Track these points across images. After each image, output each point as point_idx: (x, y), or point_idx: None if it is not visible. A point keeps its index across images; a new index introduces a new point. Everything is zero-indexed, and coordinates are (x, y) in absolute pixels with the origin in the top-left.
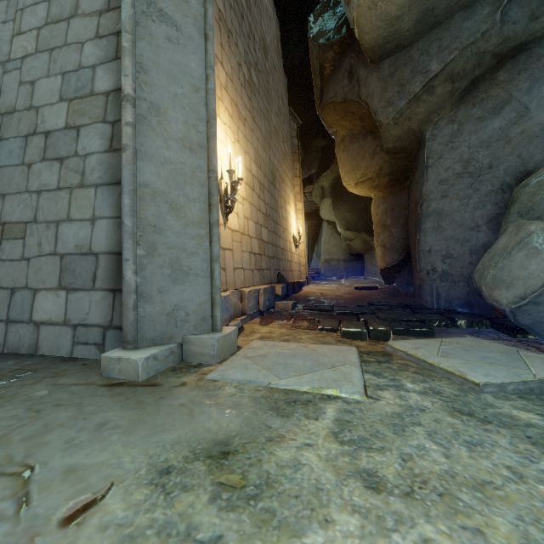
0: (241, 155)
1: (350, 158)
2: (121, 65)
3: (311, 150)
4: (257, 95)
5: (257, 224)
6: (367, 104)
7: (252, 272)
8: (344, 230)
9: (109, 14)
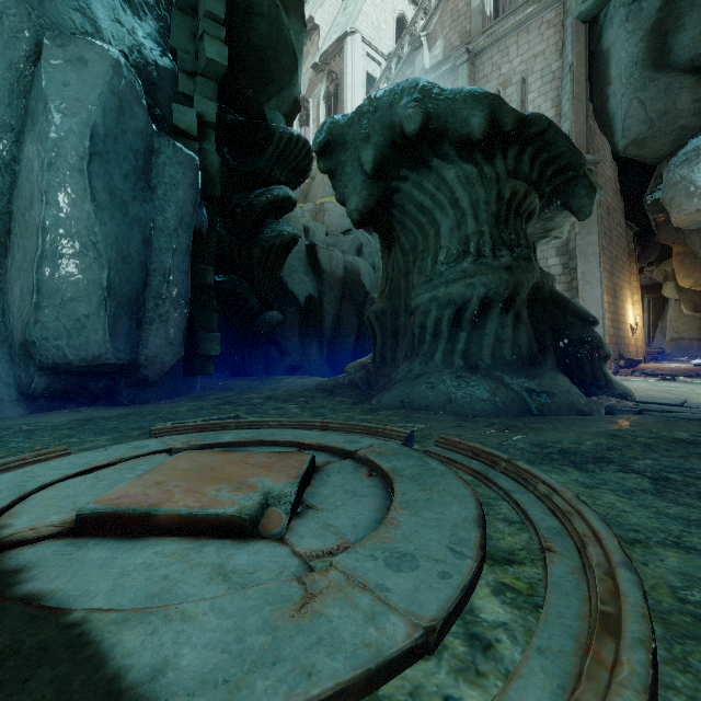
0: None
1: (684, 269)
2: (579, 301)
3: (649, 244)
4: (605, 252)
5: (607, 328)
6: (691, 248)
7: None
8: (691, 312)
9: (563, 276)
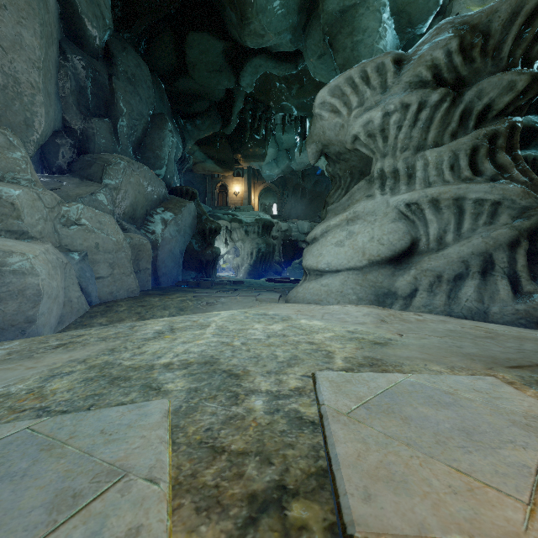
0: None
1: None
2: None
3: None
4: None
5: None
6: None
7: None
8: None
9: None
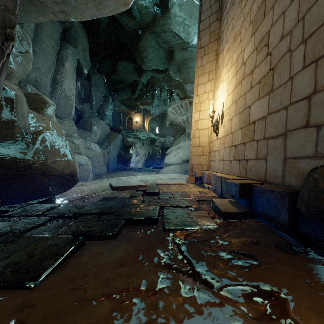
0: (233, 72)
1: None
2: None
3: None
4: None
5: (243, 112)
6: None
7: (231, 163)
8: None
9: None
